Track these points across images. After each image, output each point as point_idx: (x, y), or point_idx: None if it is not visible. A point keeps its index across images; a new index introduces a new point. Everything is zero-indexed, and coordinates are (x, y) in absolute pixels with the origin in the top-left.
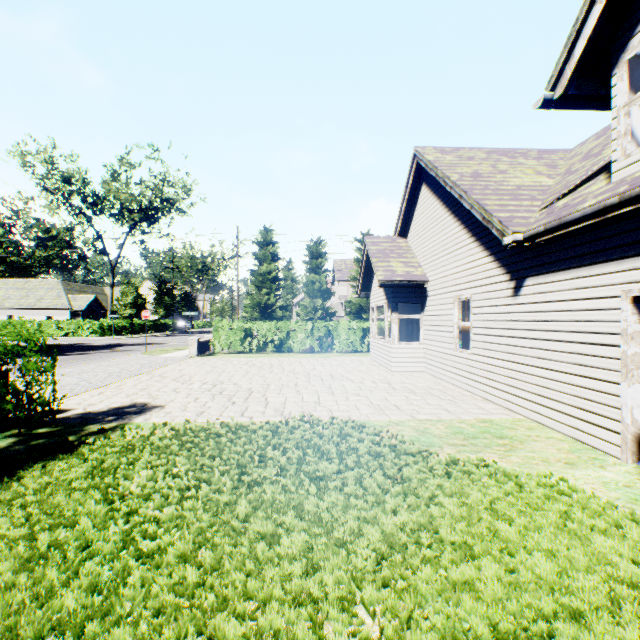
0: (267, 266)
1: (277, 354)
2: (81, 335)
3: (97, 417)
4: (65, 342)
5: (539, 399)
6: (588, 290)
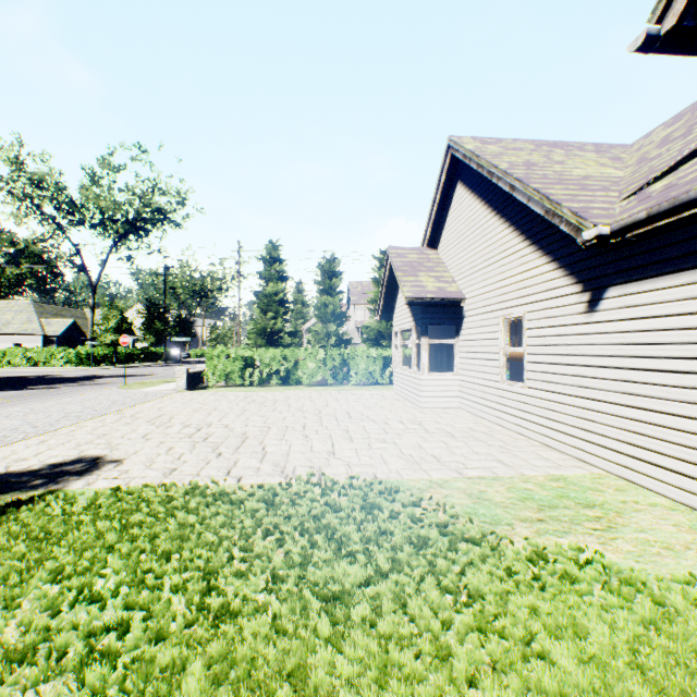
0: (273, 286)
1: (283, 387)
2: (54, 365)
3: (18, 481)
4: (31, 374)
5: (629, 449)
6: None
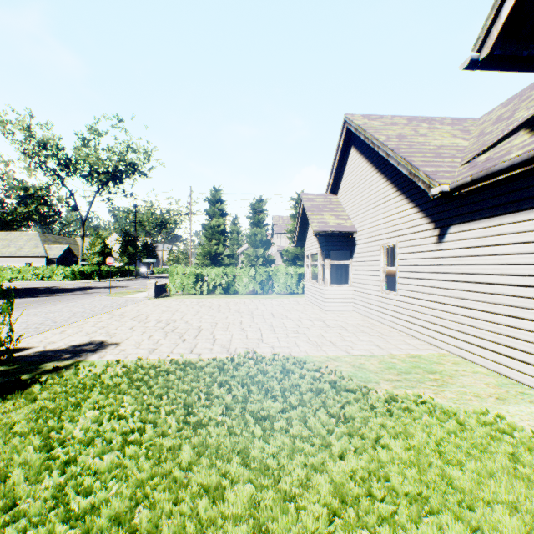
0: (216, 220)
1: (225, 295)
2: (55, 279)
3: (55, 355)
4: (40, 285)
5: (463, 336)
6: (513, 235)
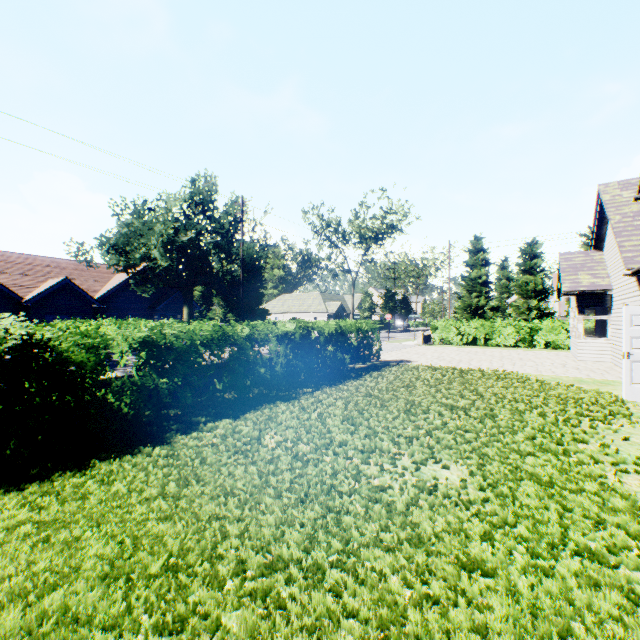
0: (476, 271)
1: (482, 347)
2: None
3: (391, 361)
4: None
5: None
6: None
